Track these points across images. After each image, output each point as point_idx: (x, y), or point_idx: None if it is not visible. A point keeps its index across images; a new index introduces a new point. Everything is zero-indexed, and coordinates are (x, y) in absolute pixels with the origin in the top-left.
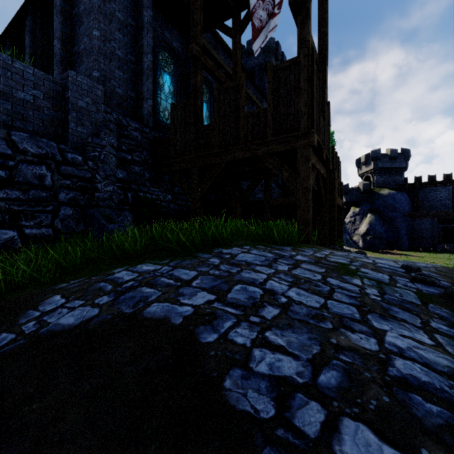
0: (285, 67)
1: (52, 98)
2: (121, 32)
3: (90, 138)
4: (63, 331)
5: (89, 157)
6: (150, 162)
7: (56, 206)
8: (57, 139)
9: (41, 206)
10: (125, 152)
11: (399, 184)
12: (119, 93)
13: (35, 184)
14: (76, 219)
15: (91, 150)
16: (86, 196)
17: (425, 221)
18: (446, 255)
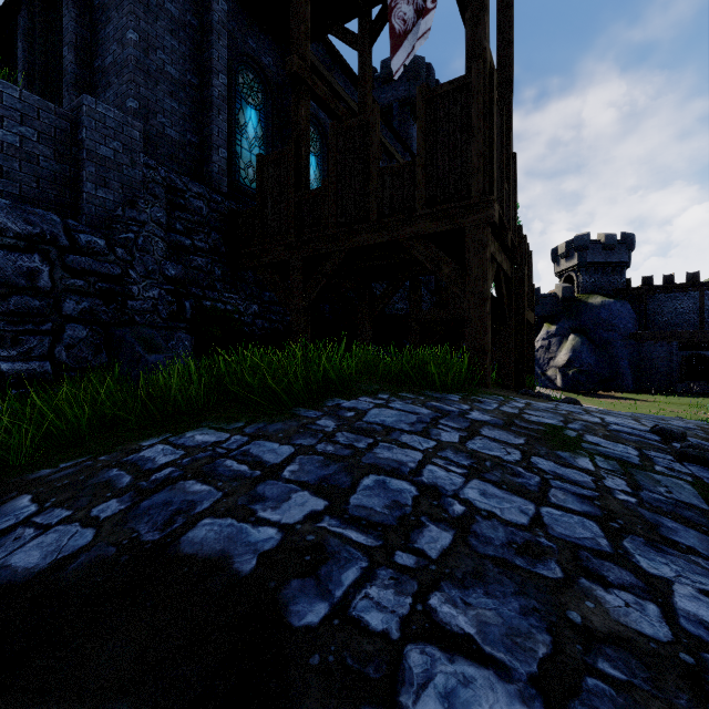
0: (446, 92)
1: (54, 140)
2: (175, 36)
3: (120, 209)
4: (10, 586)
5: (117, 240)
6: (223, 251)
7: (58, 324)
8: (63, 210)
9: (31, 323)
10: (181, 233)
11: (618, 289)
12: (171, 137)
13: (20, 286)
14: (95, 345)
15: (122, 228)
16: (113, 306)
17: (658, 346)
18: (692, 400)
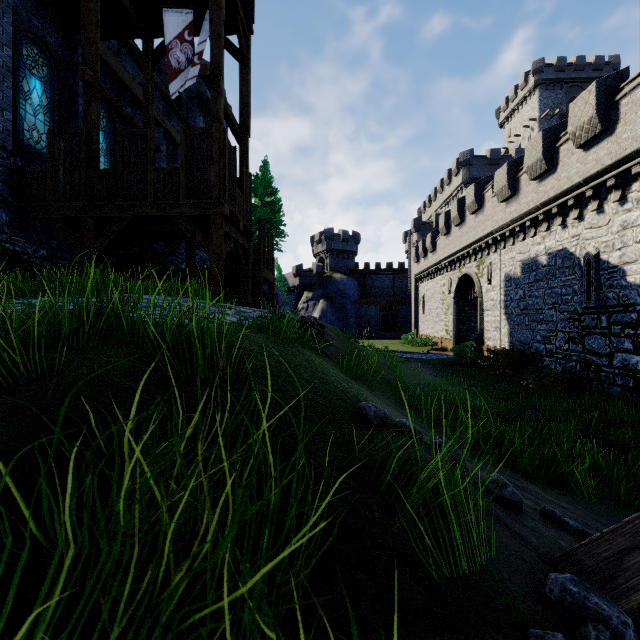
0: (198, 133)
1: None
2: None
3: None
4: None
5: None
6: (10, 201)
7: None
8: None
9: None
10: None
11: (350, 269)
12: None
13: None
14: None
15: None
16: None
17: (370, 309)
18: (383, 341)
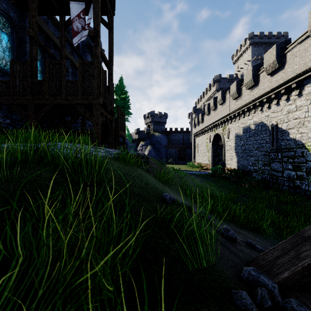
0: (87, 63)
1: None
2: None
3: None
4: None
5: None
6: None
7: None
8: None
9: None
10: None
11: (163, 131)
12: None
13: None
14: None
15: None
16: None
17: (172, 150)
18: (178, 165)
